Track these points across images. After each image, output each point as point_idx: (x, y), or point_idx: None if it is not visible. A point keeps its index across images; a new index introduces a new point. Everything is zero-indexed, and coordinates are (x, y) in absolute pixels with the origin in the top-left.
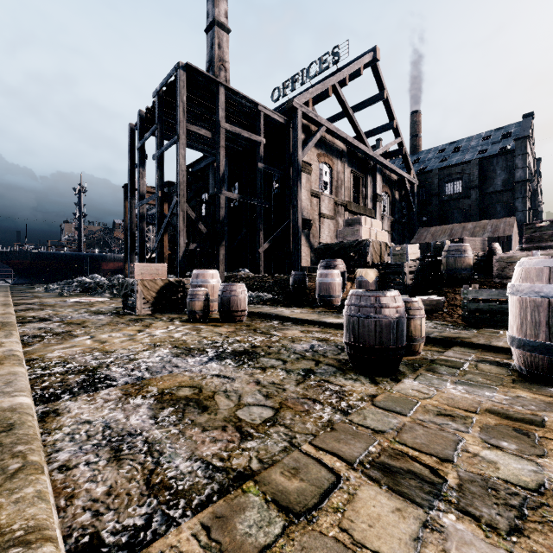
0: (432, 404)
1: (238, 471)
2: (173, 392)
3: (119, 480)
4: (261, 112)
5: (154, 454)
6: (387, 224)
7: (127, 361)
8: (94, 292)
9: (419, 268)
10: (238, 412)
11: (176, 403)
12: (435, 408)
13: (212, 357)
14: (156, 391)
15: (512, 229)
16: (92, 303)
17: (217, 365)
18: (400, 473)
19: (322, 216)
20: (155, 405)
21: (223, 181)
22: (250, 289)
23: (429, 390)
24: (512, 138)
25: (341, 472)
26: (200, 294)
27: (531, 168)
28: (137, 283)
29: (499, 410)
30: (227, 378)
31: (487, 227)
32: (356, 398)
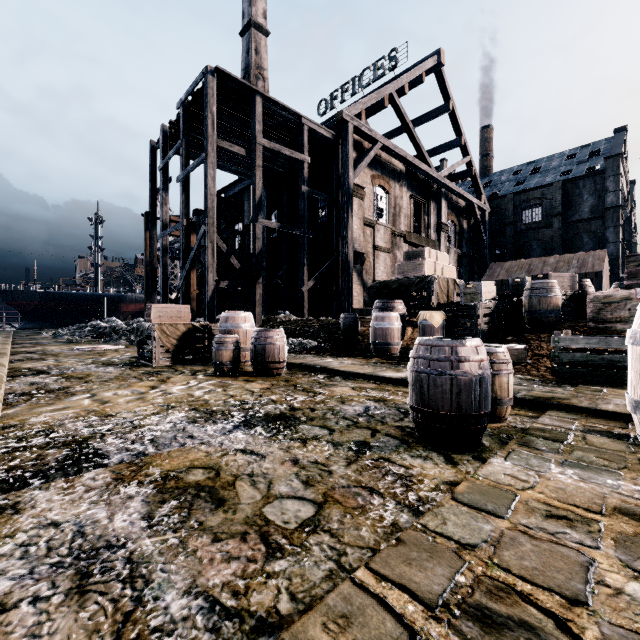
0: (536, 499)
1: (257, 617)
2: (180, 476)
3: (74, 634)
4: (305, 126)
5: (136, 583)
6: (453, 258)
7: (129, 429)
8: (108, 338)
9: (495, 310)
10: (265, 509)
11: (182, 493)
12: (542, 505)
13: (238, 423)
14: (158, 475)
15: (603, 264)
16: (103, 352)
17: (243, 436)
18: (509, 628)
19: (377, 249)
20: (152, 497)
21: (259, 206)
22: (291, 334)
23: (528, 475)
24: (602, 157)
25: (417, 624)
26: (229, 341)
27: (624, 191)
28: (154, 328)
29: (634, 510)
30: (255, 455)
31: (573, 262)
32: (428, 487)
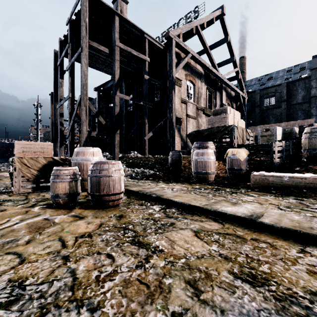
0: None
1: None
2: None
3: None
4: (146, 39)
5: None
6: None
7: None
8: None
9: (284, 148)
10: None
11: None
12: None
13: None
14: None
15: None
16: (3, 178)
17: None
18: None
19: (188, 116)
20: None
21: (117, 85)
22: (136, 166)
23: None
24: (307, 70)
25: None
26: (65, 173)
27: None
28: (15, 161)
29: None
30: None
31: (295, 125)
32: None
